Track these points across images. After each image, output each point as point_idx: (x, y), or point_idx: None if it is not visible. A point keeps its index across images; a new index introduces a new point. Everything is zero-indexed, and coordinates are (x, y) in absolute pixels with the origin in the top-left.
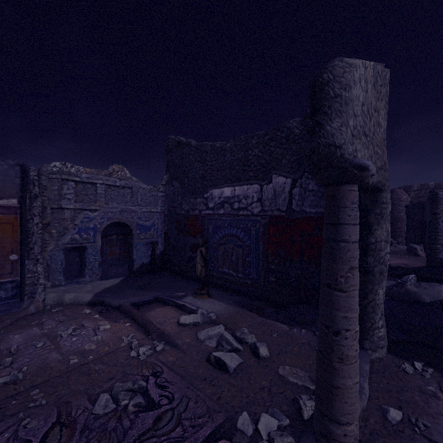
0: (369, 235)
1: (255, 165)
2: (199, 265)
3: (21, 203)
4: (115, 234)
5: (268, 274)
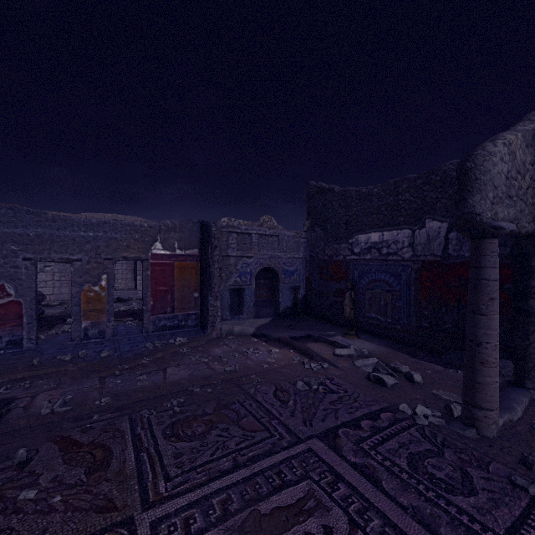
0: (530, 279)
1: (406, 210)
2: (347, 307)
3: (201, 252)
4: (263, 279)
5: (421, 319)
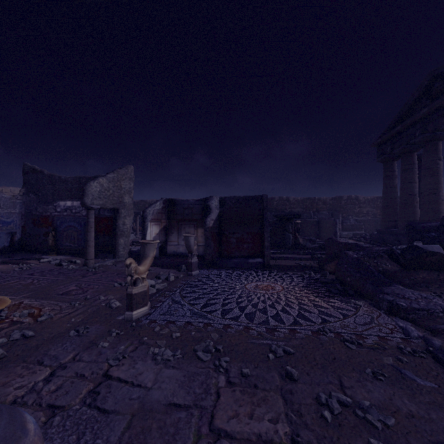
0: (117, 223)
1: None
2: (50, 240)
3: None
4: None
5: None
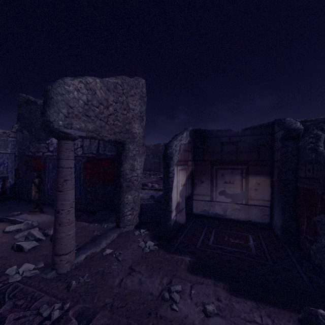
0: (121, 167)
1: None
2: (33, 191)
3: None
4: None
5: (87, 194)
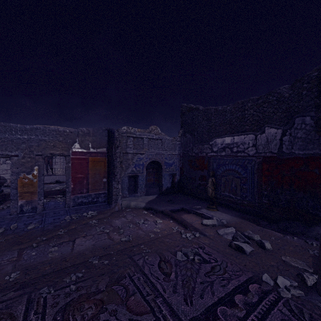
0: None
1: (250, 121)
2: (210, 189)
3: (108, 150)
4: (151, 168)
5: (262, 198)
